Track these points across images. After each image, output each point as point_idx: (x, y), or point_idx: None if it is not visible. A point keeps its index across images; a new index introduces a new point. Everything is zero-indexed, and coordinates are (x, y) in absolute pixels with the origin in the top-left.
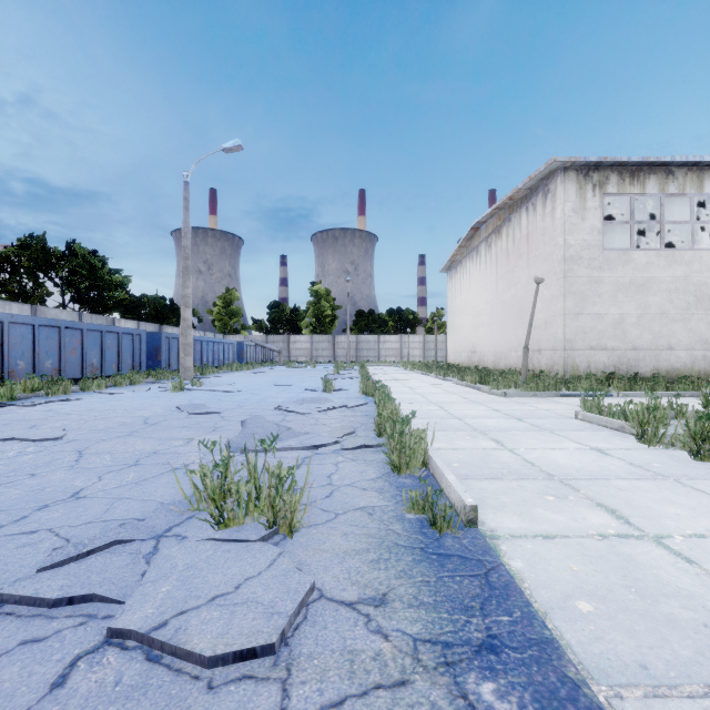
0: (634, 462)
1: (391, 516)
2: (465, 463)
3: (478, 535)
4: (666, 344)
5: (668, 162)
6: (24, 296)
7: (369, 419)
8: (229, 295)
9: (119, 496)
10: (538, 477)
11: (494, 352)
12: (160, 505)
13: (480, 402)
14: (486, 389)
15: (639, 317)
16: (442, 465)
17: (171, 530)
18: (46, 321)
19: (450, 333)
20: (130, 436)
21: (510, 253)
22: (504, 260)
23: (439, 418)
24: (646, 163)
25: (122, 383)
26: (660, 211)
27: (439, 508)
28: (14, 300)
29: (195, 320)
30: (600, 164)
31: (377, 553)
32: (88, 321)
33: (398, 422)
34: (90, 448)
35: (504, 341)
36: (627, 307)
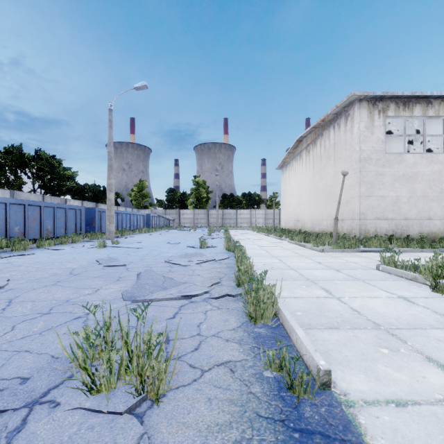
0: (437, 310)
1: (250, 374)
2: (306, 311)
3: (334, 401)
4: (427, 216)
5: (428, 95)
6: (8, 185)
7: (231, 270)
8: (141, 184)
9: (19, 349)
10: (367, 327)
11: (311, 220)
12: (46, 363)
13: (307, 256)
14: (309, 247)
15: (409, 198)
16: (290, 318)
17: (48, 394)
18: (14, 200)
19: (283, 208)
20: (54, 285)
21: (322, 156)
22: (318, 161)
23: (280, 269)
24: (414, 96)
25: (66, 242)
26: (423, 128)
27: (298, 377)
28: (2, 187)
29: (119, 200)
30: (383, 97)
31: (240, 429)
32: (48, 200)
33: (254, 279)
34: (19, 297)
35: (318, 213)
36: (401, 192)
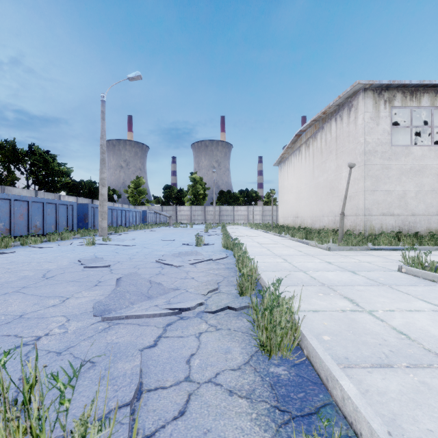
0: None
1: None
2: (335, 334)
3: None
4: (435, 211)
5: (437, 84)
6: (1, 180)
7: (230, 272)
8: (138, 181)
9: None
10: (432, 363)
11: (311, 217)
12: None
13: (313, 254)
14: (313, 244)
15: (416, 193)
16: (323, 353)
17: None
18: None
19: (281, 205)
20: (15, 293)
21: (323, 150)
22: (318, 155)
23: (287, 271)
24: (421, 85)
25: (54, 239)
26: (431, 119)
27: None
28: None
29: (115, 196)
30: (390, 86)
31: None
32: (41, 196)
33: (264, 291)
34: None
35: (318, 209)
36: (408, 186)
